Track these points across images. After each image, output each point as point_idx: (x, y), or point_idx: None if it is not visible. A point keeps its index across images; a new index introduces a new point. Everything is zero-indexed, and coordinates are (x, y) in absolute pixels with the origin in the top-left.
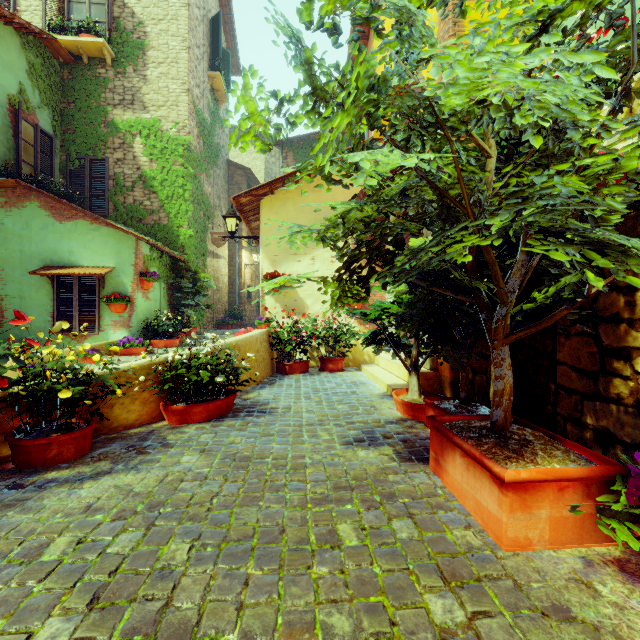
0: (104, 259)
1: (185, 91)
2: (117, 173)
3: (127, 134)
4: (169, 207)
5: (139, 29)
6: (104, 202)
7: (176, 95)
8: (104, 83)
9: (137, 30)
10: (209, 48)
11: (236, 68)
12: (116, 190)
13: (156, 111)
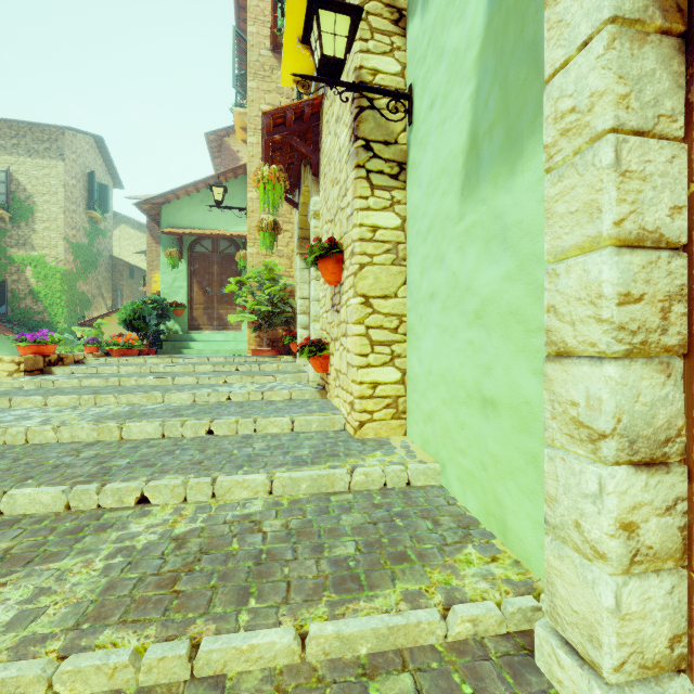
0: (3, 352)
1: (62, 238)
2: (14, 289)
3: (21, 265)
4: (51, 310)
5: (30, 199)
6: (4, 307)
7: (56, 241)
8: (4, 233)
9: (28, 200)
10: (87, 192)
11: (120, 185)
12: (13, 300)
13: (42, 250)
